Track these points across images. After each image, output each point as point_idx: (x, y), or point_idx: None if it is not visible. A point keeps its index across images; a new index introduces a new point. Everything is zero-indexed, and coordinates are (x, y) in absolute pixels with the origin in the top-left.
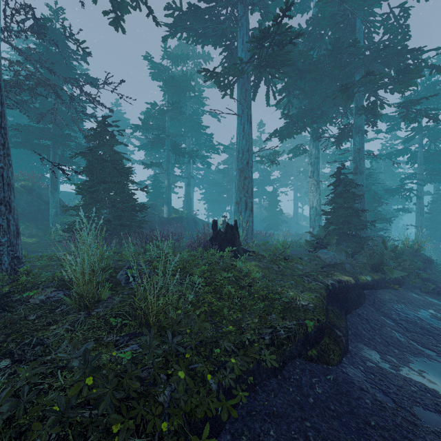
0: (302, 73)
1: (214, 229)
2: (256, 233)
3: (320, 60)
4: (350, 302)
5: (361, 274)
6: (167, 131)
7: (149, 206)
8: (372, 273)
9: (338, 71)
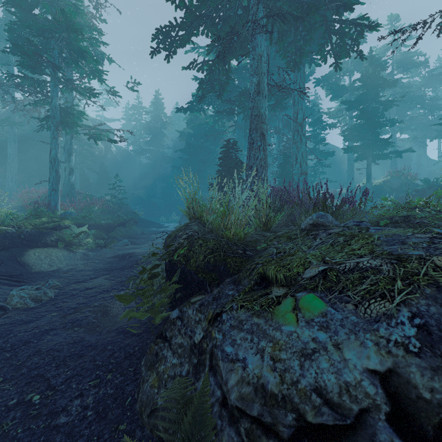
0: None
1: None
2: None
3: None
4: None
5: None
6: None
7: None
8: None
9: None
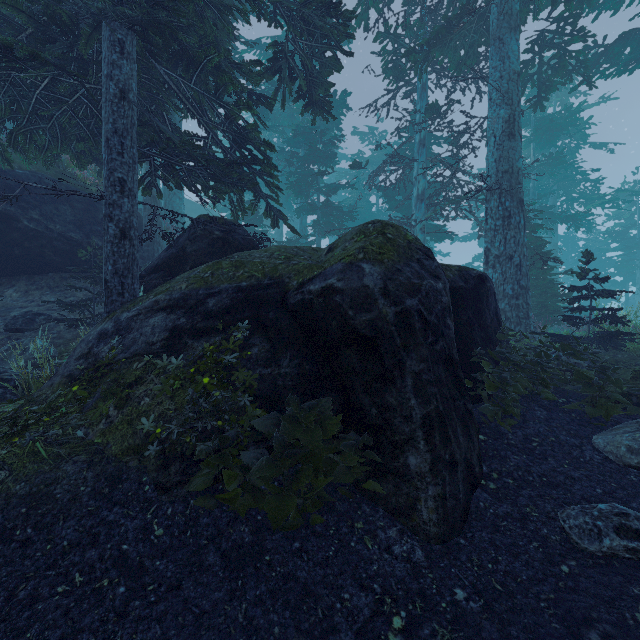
0: None
1: None
2: None
3: None
4: None
5: None
6: (532, 193)
7: None
8: None
9: None
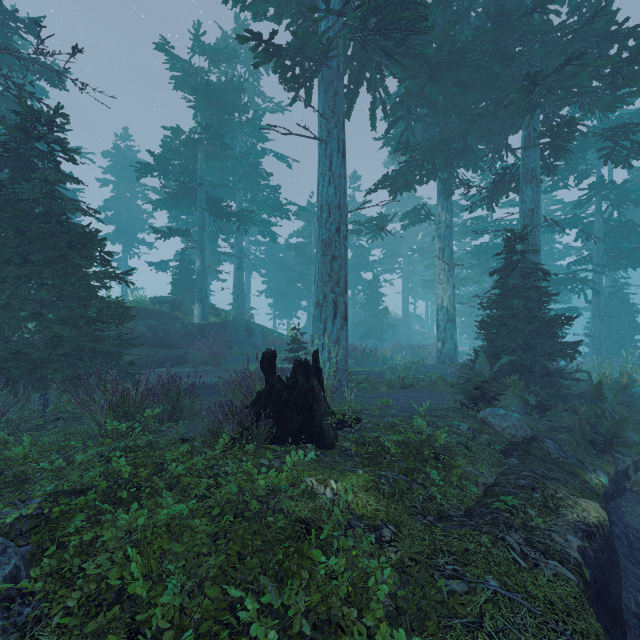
0: (434, 71)
1: (267, 372)
2: (350, 349)
3: (468, 47)
4: (610, 580)
5: (585, 468)
6: (199, 176)
7: (170, 303)
8: (599, 460)
9: (500, 67)
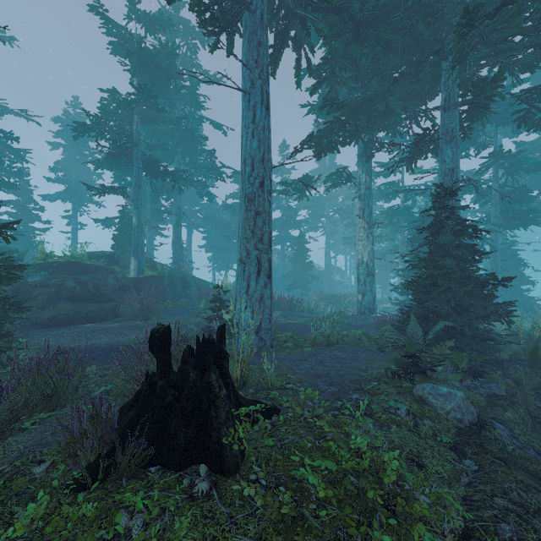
0: (359, 29)
1: (157, 355)
2: (278, 300)
3: (392, 5)
4: None
5: None
6: (135, 137)
7: (107, 258)
8: None
9: (424, 25)
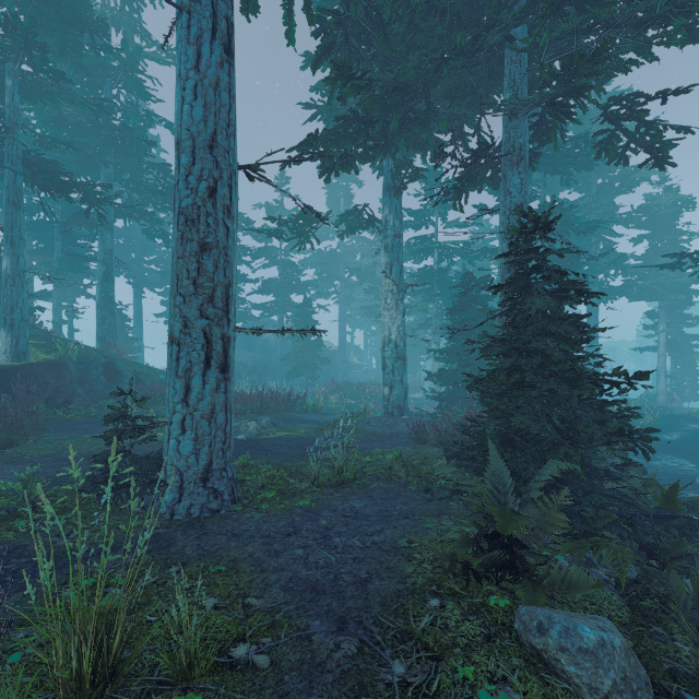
0: None
1: None
2: (267, 398)
3: None
4: None
5: None
6: (8, 117)
7: None
8: None
9: None
